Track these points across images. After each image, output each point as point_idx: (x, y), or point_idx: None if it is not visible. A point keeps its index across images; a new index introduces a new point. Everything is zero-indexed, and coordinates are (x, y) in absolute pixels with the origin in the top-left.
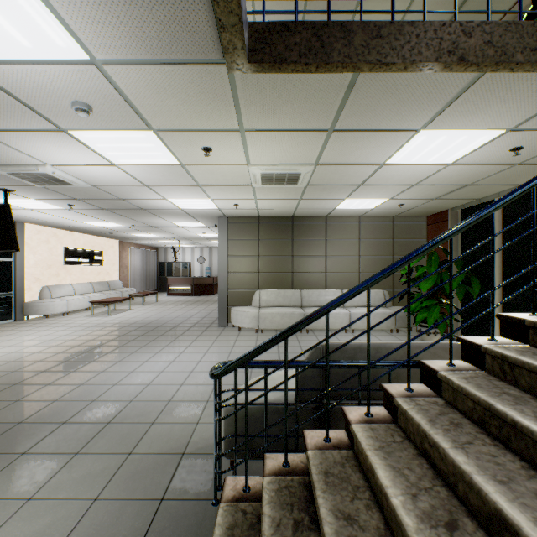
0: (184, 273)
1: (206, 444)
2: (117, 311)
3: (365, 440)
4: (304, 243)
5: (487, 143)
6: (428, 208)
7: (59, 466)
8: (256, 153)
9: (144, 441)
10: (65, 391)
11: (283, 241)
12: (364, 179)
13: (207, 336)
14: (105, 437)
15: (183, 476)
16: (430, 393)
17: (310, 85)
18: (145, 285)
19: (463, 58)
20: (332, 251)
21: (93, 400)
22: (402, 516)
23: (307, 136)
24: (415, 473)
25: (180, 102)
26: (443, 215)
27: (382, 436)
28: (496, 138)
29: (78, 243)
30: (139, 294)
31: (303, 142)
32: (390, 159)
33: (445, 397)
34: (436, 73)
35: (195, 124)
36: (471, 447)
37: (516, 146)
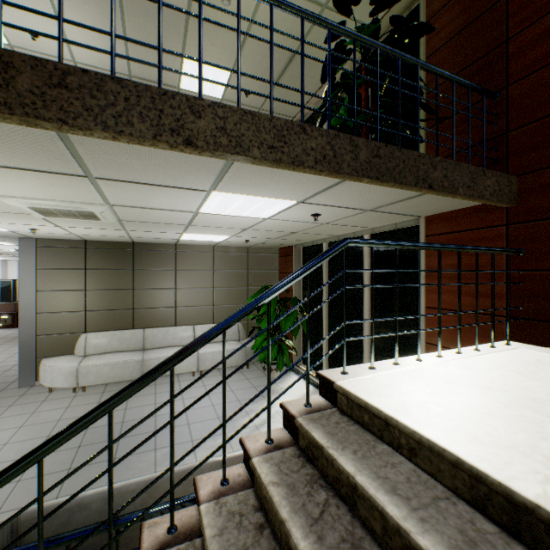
0: (4, 295)
1: None
2: None
3: None
4: (150, 274)
5: (288, 207)
6: (275, 243)
7: None
8: None
9: None
10: None
11: (121, 271)
12: (188, 221)
13: None
14: None
15: None
16: None
17: None
18: None
19: (191, 141)
20: (183, 282)
21: None
22: None
23: (60, 178)
24: None
25: None
26: (290, 249)
27: None
28: (293, 206)
29: None
30: None
31: (61, 183)
32: (201, 209)
33: None
34: None
35: None
36: None
37: (315, 213)
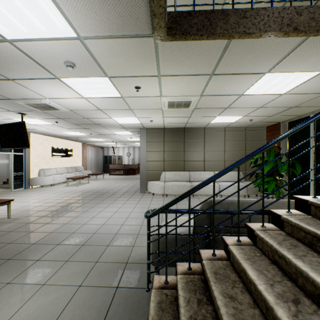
0: (118, 162)
1: (139, 258)
2: (81, 184)
3: (238, 254)
4: (191, 143)
5: (307, 80)
6: (267, 122)
7: (58, 267)
8: (166, 89)
9: (104, 255)
10: (57, 227)
11: (178, 142)
12: (229, 104)
13: (134, 198)
14: (81, 252)
15: (128, 275)
16: (276, 229)
17: (201, 47)
18: (96, 169)
19: (296, 28)
20: (208, 148)
21: (73, 232)
22: (265, 295)
23: (197, 78)
24: (271, 273)
25: (125, 60)
26: (277, 126)
27: (248, 253)
28: (313, 77)
29: (59, 144)
30: (93, 174)
31: (194, 82)
32: (246, 91)
33: (286, 230)
34: (279, 38)
35: (132, 73)
36: (306, 258)
37: None
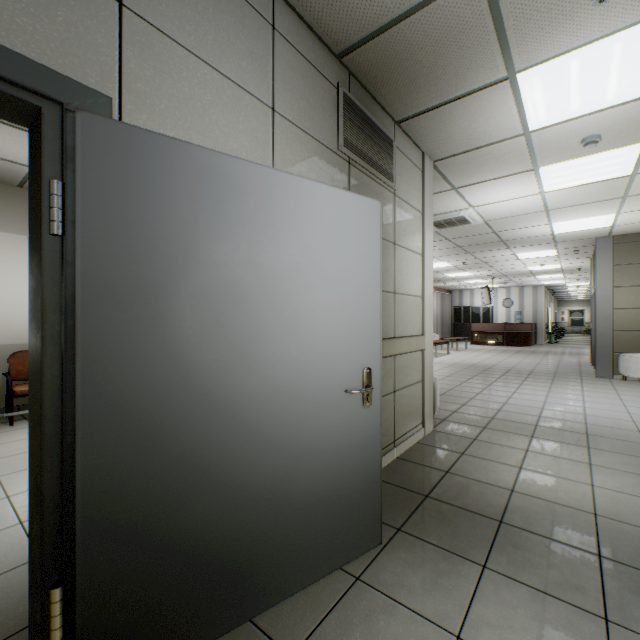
0: (484, 320)
1: None
2: (437, 354)
3: None
4: None
5: None
6: None
7: (583, 451)
8: None
9: None
10: (496, 405)
11: None
12: None
13: (595, 385)
14: (600, 443)
15: None
16: None
17: None
18: (441, 332)
19: None
20: None
21: (538, 416)
22: None
23: None
24: None
25: None
26: None
27: None
28: None
29: None
30: (452, 339)
31: None
32: None
33: None
34: None
35: None
36: None
37: None
